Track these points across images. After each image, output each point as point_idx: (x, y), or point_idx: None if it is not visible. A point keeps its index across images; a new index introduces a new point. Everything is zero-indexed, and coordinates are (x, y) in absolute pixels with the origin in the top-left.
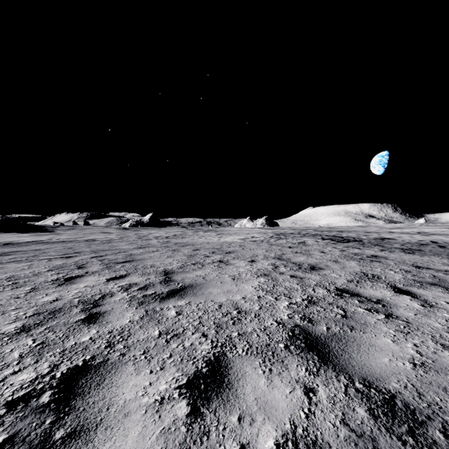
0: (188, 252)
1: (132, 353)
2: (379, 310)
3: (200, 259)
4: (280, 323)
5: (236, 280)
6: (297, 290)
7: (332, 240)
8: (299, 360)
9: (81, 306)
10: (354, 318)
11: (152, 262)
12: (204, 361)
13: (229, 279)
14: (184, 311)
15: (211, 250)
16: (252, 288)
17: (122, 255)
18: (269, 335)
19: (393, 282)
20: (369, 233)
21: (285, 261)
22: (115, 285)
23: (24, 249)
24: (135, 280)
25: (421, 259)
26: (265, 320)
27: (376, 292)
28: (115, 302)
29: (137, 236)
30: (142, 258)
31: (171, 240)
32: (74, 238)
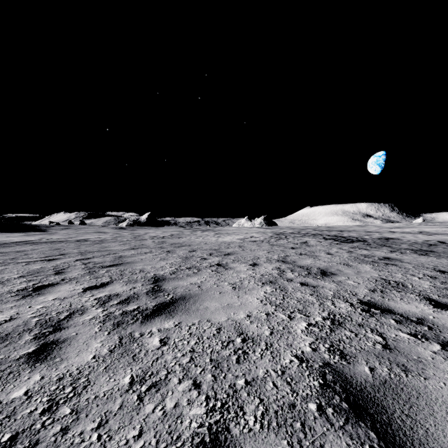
0: (183, 253)
1: (80, 426)
2: (427, 335)
3: (196, 263)
4: (303, 359)
5: (238, 289)
6: (313, 304)
7: (335, 240)
8: (347, 442)
9: (37, 331)
10: (401, 351)
11: (142, 266)
12: (193, 447)
13: (229, 288)
14: (171, 339)
15: (209, 252)
16: (258, 301)
17: (110, 258)
18: (291, 384)
19: (424, 292)
20: (370, 233)
21: (290, 264)
22: (91, 296)
23: (7, 250)
24: (118, 289)
25: (440, 262)
26: (281, 355)
27: (410, 306)
28: (84, 322)
29: (132, 236)
30: (132, 261)
31: (167, 240)
32: (66, 238)
